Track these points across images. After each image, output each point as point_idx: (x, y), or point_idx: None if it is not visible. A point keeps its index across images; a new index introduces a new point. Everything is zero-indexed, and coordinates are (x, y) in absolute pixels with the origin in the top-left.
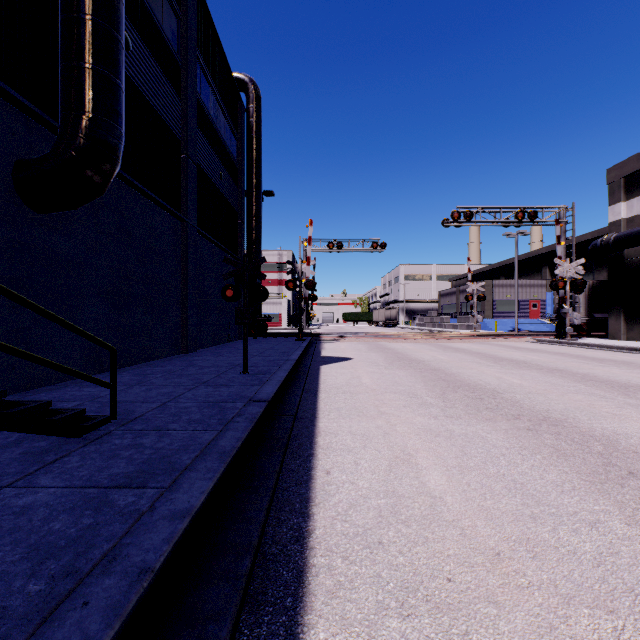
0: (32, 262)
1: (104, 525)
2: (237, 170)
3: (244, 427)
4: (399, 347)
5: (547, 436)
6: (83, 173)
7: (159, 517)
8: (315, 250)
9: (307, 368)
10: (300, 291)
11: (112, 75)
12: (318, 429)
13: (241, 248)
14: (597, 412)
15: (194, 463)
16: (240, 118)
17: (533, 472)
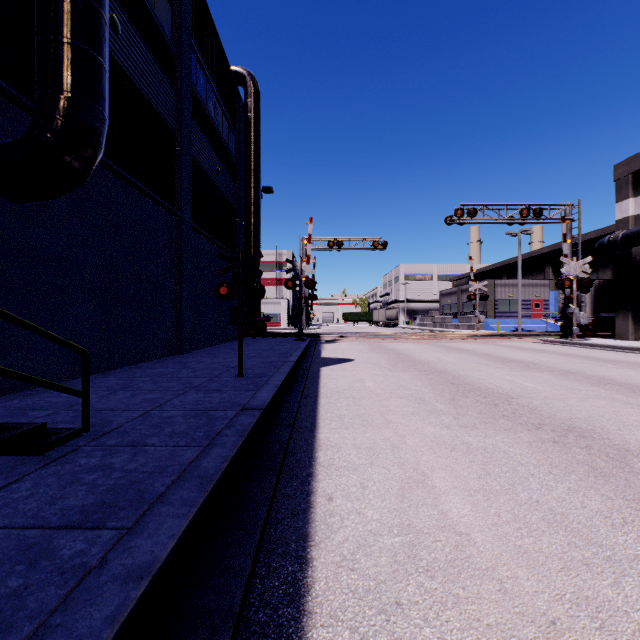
0: (6, 256)
1: (34, 590)
2: (235, 166)
3: (233, 442)
4: (401, 348)
5: (577, 450)
6: (61, 158)
7: (108, 578)
8: (315, 249)
9: (306, 370)
10: (300, 290)
11: (93, 51)
12: (318, 441)
13: (239, 246)
14: (625, 421)
15: (168, 492)
16: (238, 113)
17: (572, 498)
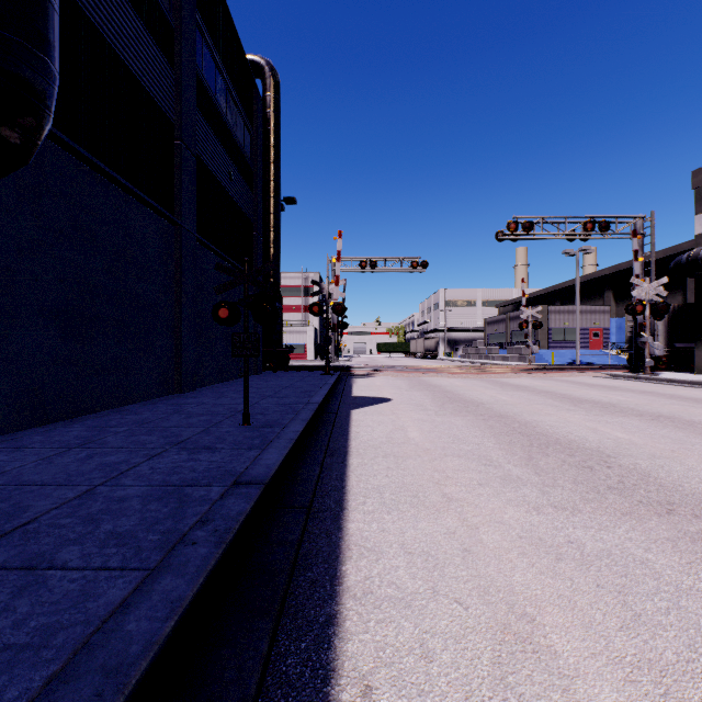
0: None
1: None
2: (252, 172)
3: (200, 561)
4: (446, 384)
5: None
6: None
7: None
8: (345, 270)
9: (333, 414)
10: (327, 316)
11: None
12: (346, 539)
13: (256, 265)
14: None
15: None
16: (255, 110)
17: None
